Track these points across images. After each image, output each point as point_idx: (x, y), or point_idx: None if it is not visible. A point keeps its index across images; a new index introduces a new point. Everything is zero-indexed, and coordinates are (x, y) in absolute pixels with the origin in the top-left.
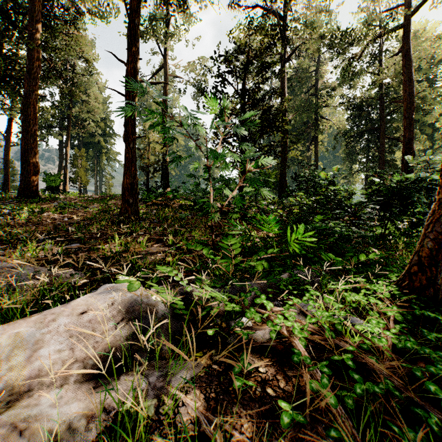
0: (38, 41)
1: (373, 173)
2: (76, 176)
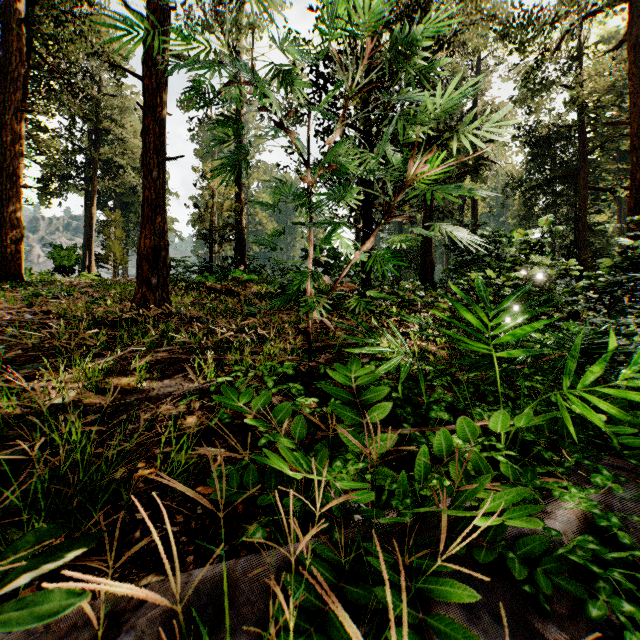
0: (21, 18)
1: (630, 225)
2: (107, 252)
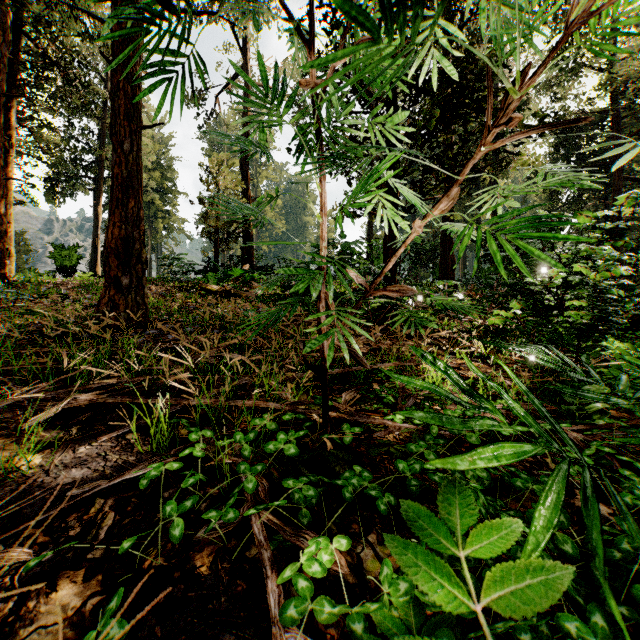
0: None
1: None
2: None
